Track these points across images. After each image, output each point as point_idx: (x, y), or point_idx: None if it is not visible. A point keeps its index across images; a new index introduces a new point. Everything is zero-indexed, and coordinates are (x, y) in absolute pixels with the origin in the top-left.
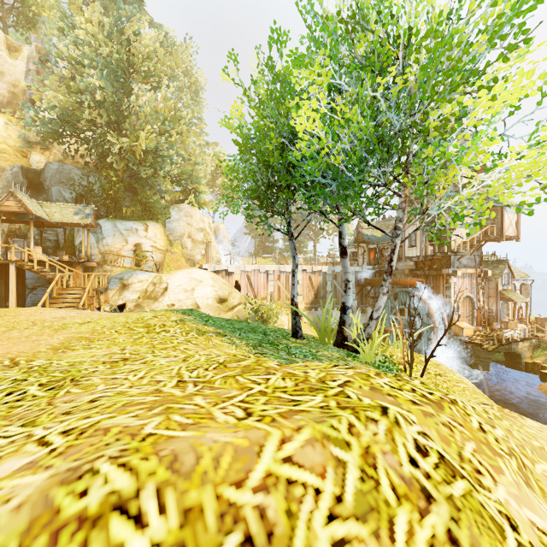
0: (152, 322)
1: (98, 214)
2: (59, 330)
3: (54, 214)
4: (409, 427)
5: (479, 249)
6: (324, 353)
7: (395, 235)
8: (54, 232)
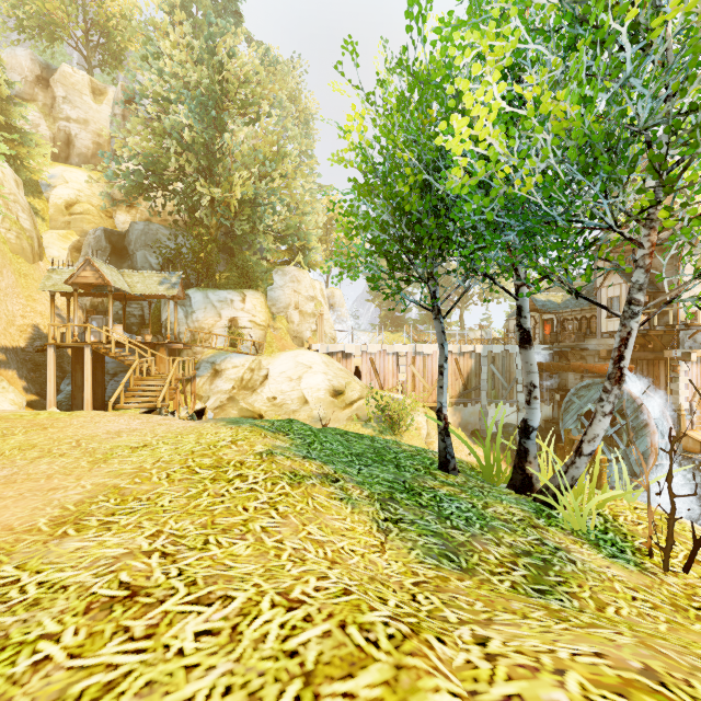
0: (226, 455)
1: (188, 283)
2: (98, 463)
3: (136, 284)
4: None
5: None
6: (497, 509)
7: (629, 314)
8: (139, 306)
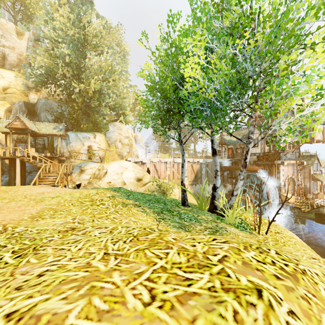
0: (95, 197)
1: (67, 129)
2: (39, 202)
3: (42, 129)
4: (280, 309)
5: (298, 148)
6: (202, 217)
7: (248, 142)
8: (42, 139)
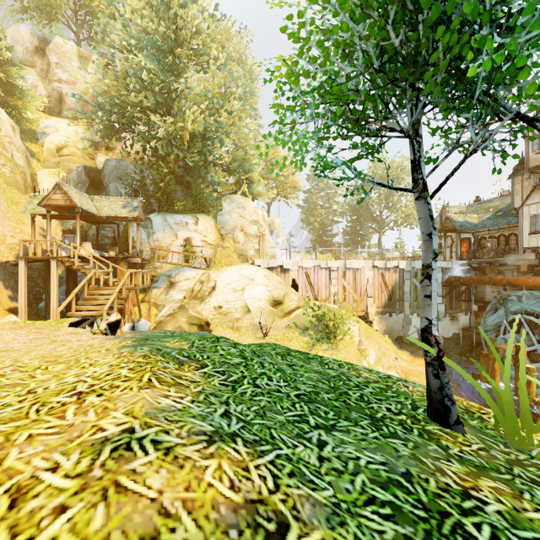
0: (23, 447)
1: (150, 209)
2: None
3: (103, 208)
4: None
5: None
6: None
7: None
8: (111, 229)
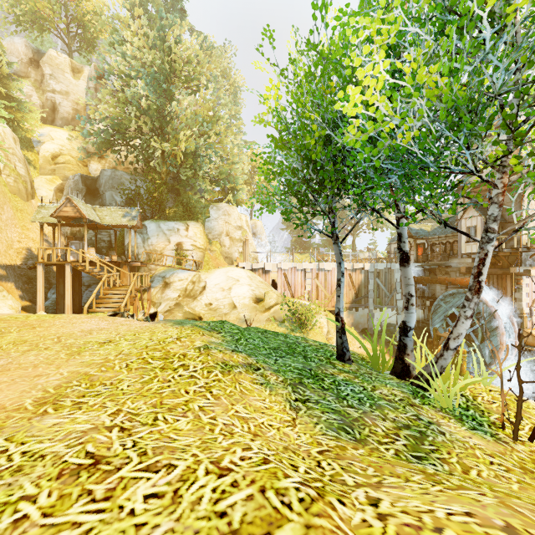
0: (172, 349)
1: (144, 216)
2: (73, 355)
3: (105, 217)
4: None
5: None
6: (382, 391)
7: (486, 239)
8: (107, 234)
